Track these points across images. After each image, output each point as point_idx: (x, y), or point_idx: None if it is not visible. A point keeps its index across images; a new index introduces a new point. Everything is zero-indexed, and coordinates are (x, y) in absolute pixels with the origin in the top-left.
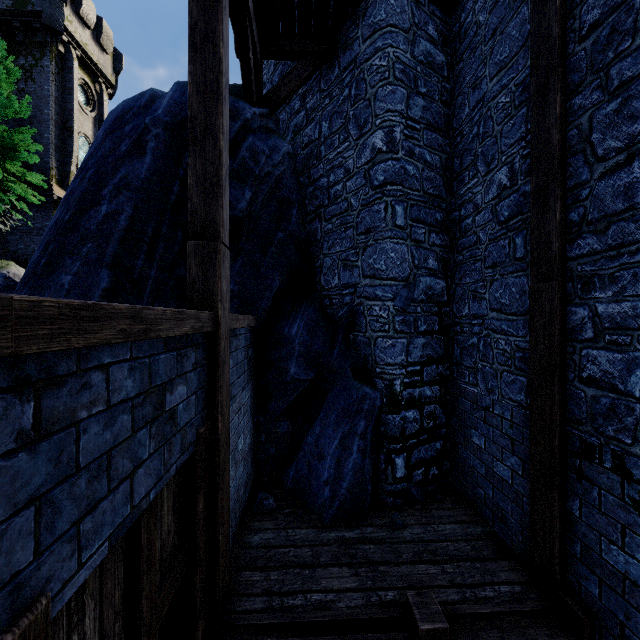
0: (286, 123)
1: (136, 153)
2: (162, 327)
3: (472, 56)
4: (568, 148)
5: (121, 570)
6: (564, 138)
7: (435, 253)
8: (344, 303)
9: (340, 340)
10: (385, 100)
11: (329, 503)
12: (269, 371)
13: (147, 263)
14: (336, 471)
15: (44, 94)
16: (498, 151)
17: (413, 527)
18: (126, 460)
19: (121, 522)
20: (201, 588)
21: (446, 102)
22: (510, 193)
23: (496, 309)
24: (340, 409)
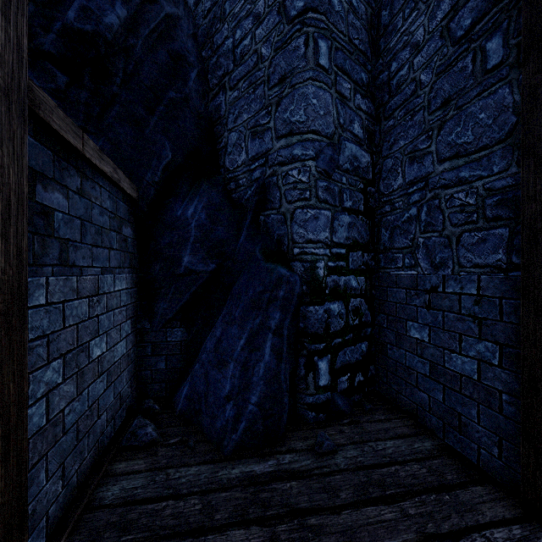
0: None
1: None
2: None
3: None
4: None
5: None
6: None
7: (361, 119)
8: (253, 180)
9: (248, 224)
10: None
11: (232, 425)
12: (156, 262)
13: None
14: (242, 381)
15: None
16: None
17: (346, 448)
18: None
19: None
20: None
21: None
22: None
23: (449, 157)
24: (247, 300)
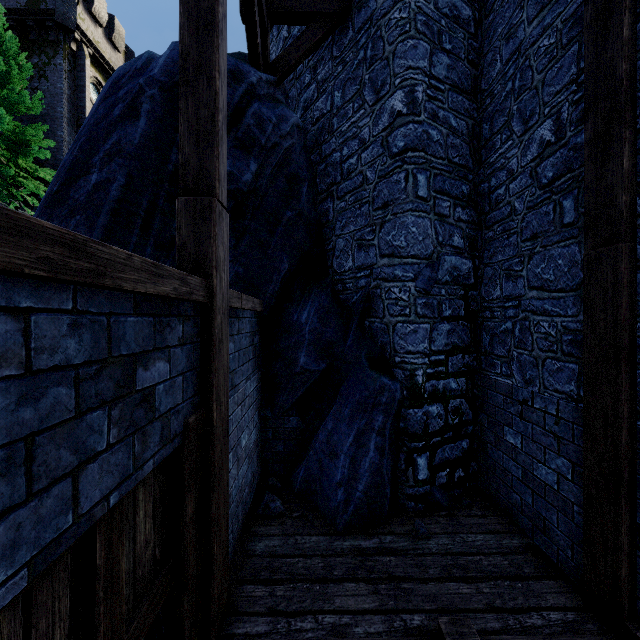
0: (296, 100)
1: (129, 117)
2: (126, 276)
3: (505, 3)
4: (639, 79)
5: (66, 601)
6: (633, 67)
7: (461, 230)
8: (359, 287)
9: (354, 327)
10: (405, 56)
11: (343, 507)
12: (277, 361)
13: (142, 239)
14: (351, 471)
15: (57, 92)
16: (539, 104)
17: (439, 537)
18: (65, 451)
19: (55, 538)
20: (190, 610)
21: (473, 62)
22: (555, 149)
23: (536, 287)
24: (355, 402)
